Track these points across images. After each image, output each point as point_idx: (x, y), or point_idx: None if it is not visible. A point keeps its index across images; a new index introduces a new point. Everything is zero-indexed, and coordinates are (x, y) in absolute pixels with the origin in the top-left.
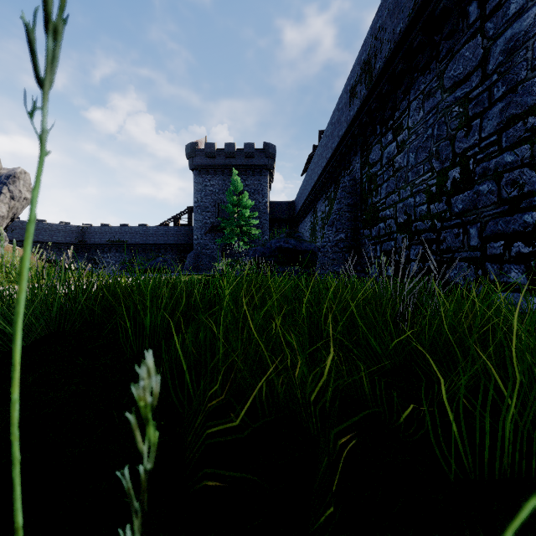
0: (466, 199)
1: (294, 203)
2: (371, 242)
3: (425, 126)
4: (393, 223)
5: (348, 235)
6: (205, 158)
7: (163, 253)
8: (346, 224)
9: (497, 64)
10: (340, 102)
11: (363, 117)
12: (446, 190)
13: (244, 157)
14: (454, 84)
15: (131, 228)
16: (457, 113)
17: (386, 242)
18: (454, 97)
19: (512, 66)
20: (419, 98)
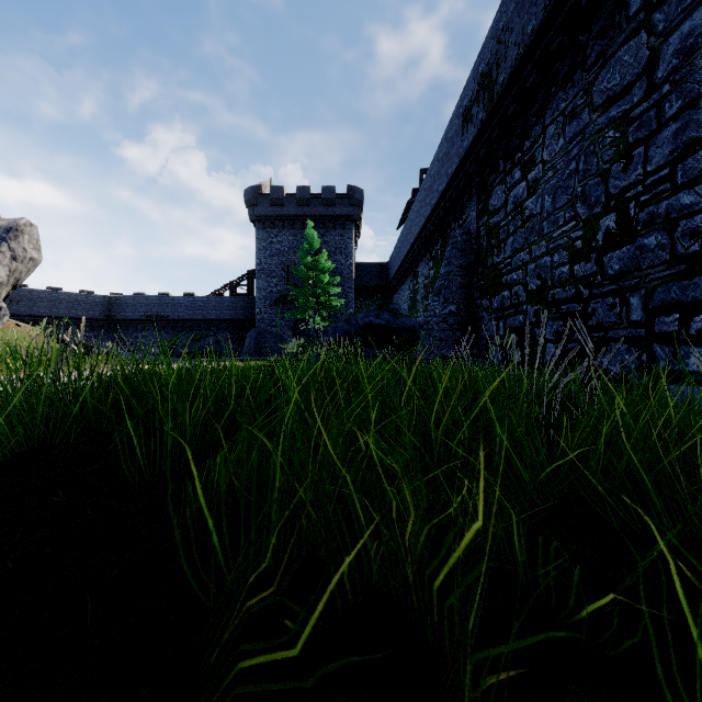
0: (624, 257)
1: (387, 266)
2: (491, 316)
3: (566, 158)
4: (521, 290)
5: (461, 307)
6: (270, 207)
7: (216, 331)
8: (457, 292)
9: (670, 70)
10: (449, 130)
11: (481, 149)
12: (597, 245)
13: (322, 205)
14: (607, 99)
15: (173, 298)
16: (612, 139)
17: (512, 316)
18: (607, 118)
19: (692, 72)
20: (558, 121)
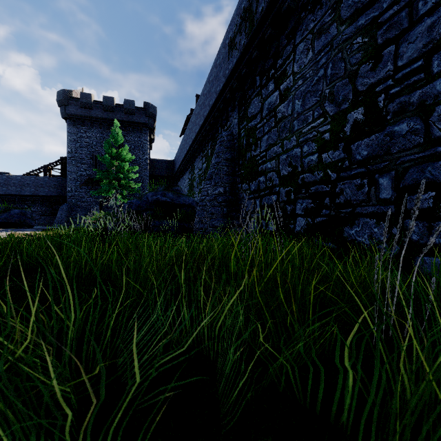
0: (373, 144)
1: (173, 162)
2: (250, 196)
3: (315, 67)
4: (275, 176)
5: (227, 189)
6: (80, 108)
7: (30, 205)
8: (224, 178)
9: None
10: (218, 58)
11: (243, 68)
12: (344, 135)
13: (124, 113)
14: (355, 11)
15: None
16: (360, 44)
17: (267, 196)
18: (355, 27)
19: None
20: (307, 38)
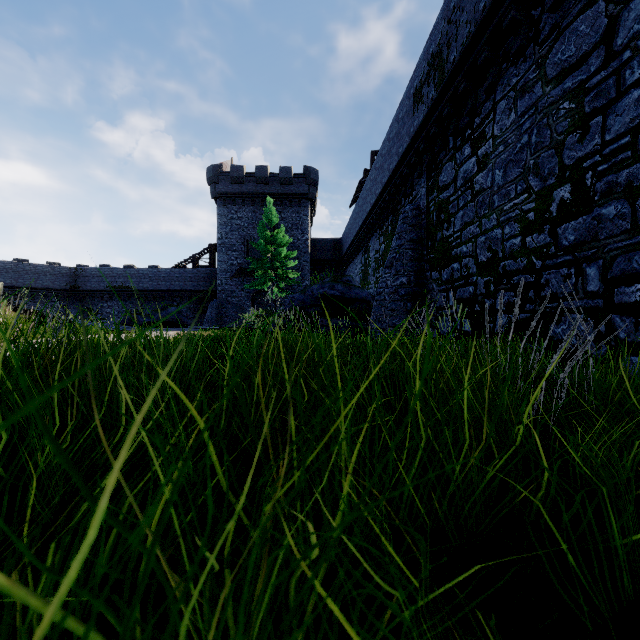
0: (580, 228)
1: (341, 241)
2: (441, 288)
3: (517, 132)
4: (471, 262)
5: (411, 279)
6: (231, 184)
7: (179, 302)
8: (408, 264)
9: (631, 36)
10: (400, 111)
11: (432, 127)
12: (550, 216)
13: (280, 184)
14: (562, 71)
15: (137, 270)
16: (567, 110)
17: (462, 287)
18: (562, 89)
19: None
20: (509, 96)
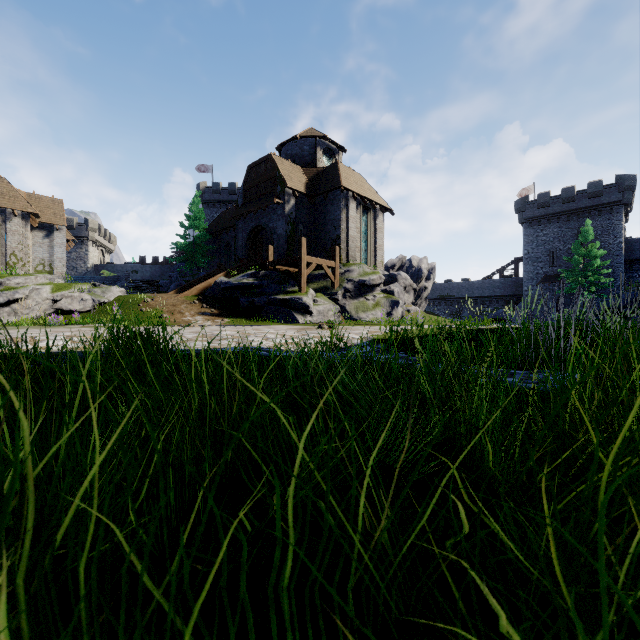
0: None
1: None
2: None
3: None
4: None
5: None
6: (537, 209)
7: (488, 304)
8: None
9: None
10: None
11: None
12: None
13: (587, 198)
14: None
15: (457, 283)
16: None
17: None
18: None
19: None
20: None
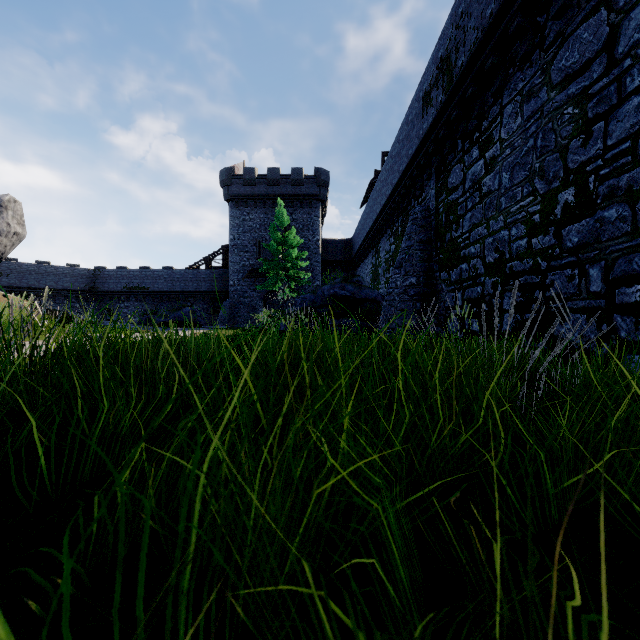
0: (583, 230)
1: (351, 242)
2: (450, 288)
3: (524, 136)
4: (479, 263)
5: (421, 280)
6: (243, 187)
7: (192, 302)
8: (417, 265)
9: (631, 45)
10: (410, 113)
11: (440, 130)
12: (555, 218)
13: (291, 186)
14: (566, 77)
15: (153, 271)
16: (571, 116)
17: (470, 288)
18: (566, 95)
19: None
20: (515, 100)
